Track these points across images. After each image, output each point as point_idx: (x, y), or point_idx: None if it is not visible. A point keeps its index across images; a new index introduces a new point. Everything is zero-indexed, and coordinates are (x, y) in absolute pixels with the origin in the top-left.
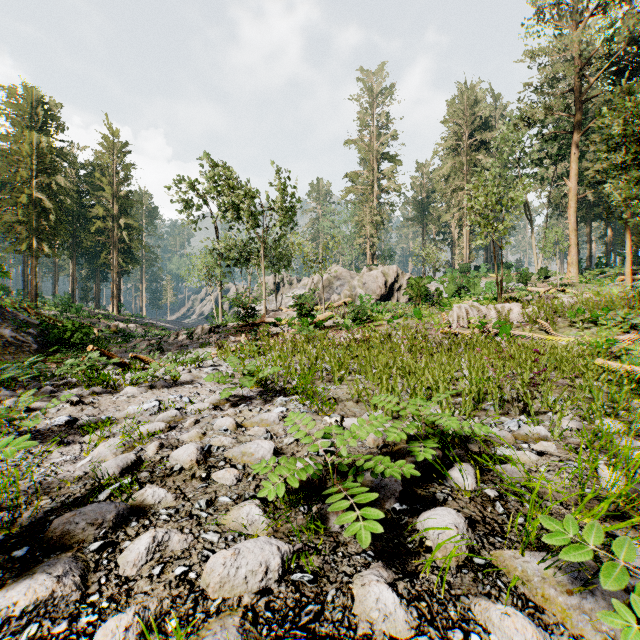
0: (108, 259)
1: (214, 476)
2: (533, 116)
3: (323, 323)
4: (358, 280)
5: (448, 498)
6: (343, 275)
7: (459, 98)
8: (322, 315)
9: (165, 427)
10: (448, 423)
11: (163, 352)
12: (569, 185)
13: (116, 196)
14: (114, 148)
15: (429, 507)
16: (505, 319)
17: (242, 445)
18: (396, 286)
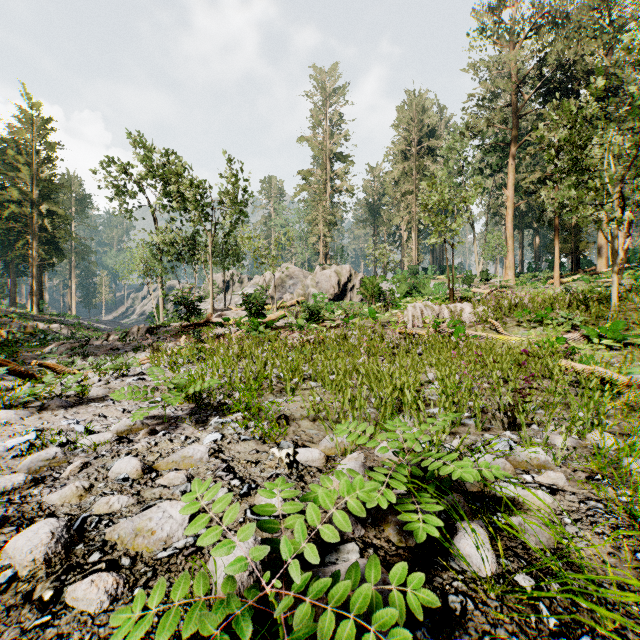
0: (26, 250)
1: (68, 594)
2: (476, 127)
3: (275, 323)
4: (311, 279)
5: (467, 604)
6: (296, 274)
7: (408, 105)
8: (274, 314)
9: (25, 482)
10: (459, 475)
11: (87, 357)
12: (507, 194)
13: (36, 178)
14: (34, 123)
15: (442, 630)
16: (458, 319)
17: (139, 514)
18: (349, 286)
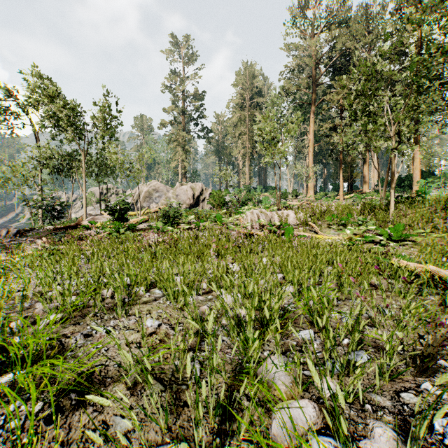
0: None
1: None
2: (289, 89)
3: (138, 226)
4: (172, 192)
5: None
6: (161, 188)
7: (243, 71)
8: (137, 219)
9: None
10: None
11: None
12: (309, 137)
13: None
14: None
15: None
16: (285, 222)
17: None
18: (201, 198)
